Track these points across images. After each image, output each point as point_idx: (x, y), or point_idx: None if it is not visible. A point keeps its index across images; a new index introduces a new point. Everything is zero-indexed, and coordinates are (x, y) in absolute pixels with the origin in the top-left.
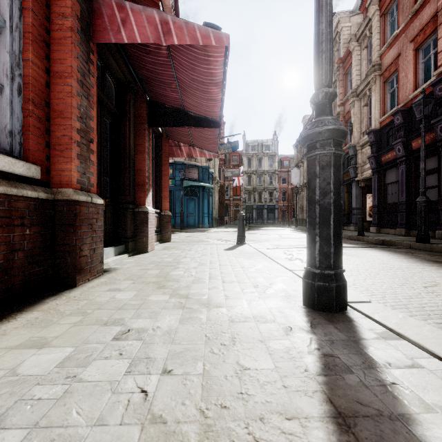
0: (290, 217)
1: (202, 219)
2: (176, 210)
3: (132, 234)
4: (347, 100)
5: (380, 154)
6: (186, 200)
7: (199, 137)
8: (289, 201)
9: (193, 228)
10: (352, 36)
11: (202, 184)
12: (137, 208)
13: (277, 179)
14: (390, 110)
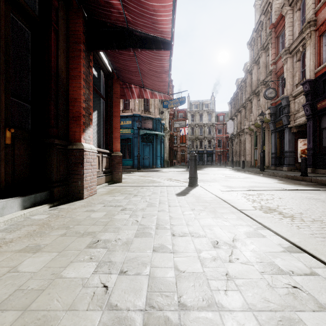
0: (224, 160)
1: (156, 161)
2: (134, 154)
3: (63, 177)
4: (279, 59)
5: (316, 101)
6: (143, 146)
7: (149, 72)
8: (223, 147)
9: (148, 168)
10: (285, 2)
11: (155, 132)
12: (71, 145)
13: (215, 130)
14: (325, 61)
